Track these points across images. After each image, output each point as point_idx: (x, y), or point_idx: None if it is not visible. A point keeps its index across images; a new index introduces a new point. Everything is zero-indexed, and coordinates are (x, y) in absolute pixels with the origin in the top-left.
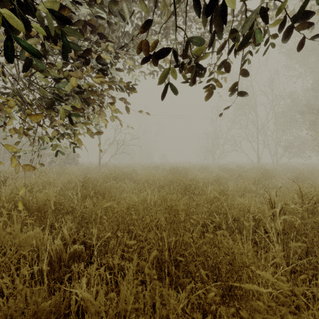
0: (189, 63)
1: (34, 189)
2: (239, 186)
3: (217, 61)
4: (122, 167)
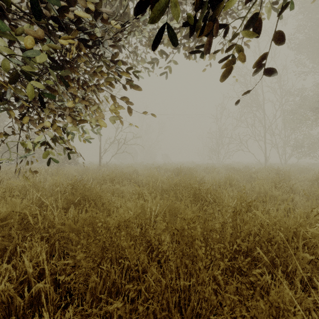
0: (206, 14)
1: (14, 194)
2: (257, 190)
3: (250, 9)
4: (123, 167)
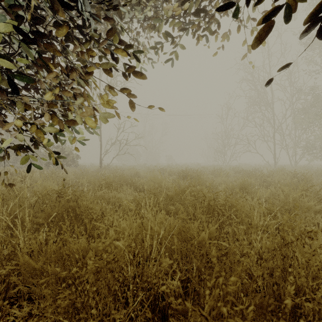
0: None
1: None
2: (283, 198)
3: None
4: (125, 169)
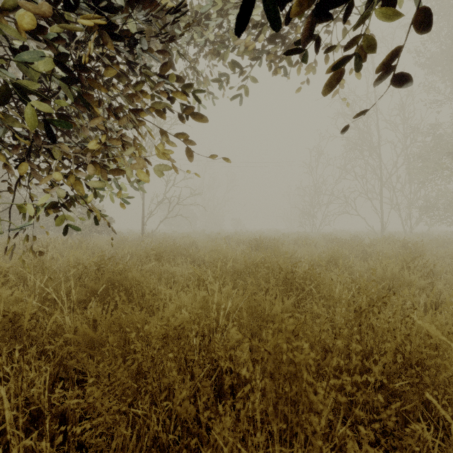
0: None
1: (9, 278)
2: (380, 272)
3: None
4: (176, 237)
